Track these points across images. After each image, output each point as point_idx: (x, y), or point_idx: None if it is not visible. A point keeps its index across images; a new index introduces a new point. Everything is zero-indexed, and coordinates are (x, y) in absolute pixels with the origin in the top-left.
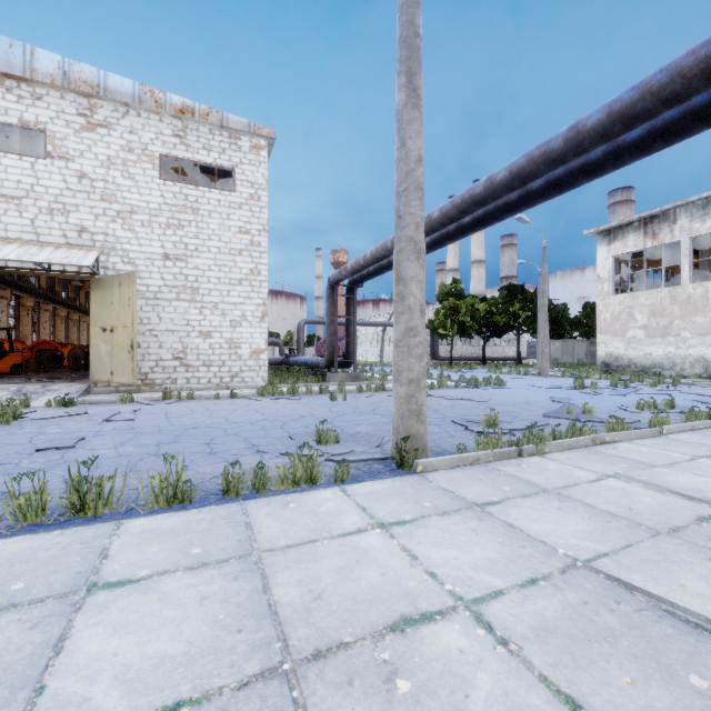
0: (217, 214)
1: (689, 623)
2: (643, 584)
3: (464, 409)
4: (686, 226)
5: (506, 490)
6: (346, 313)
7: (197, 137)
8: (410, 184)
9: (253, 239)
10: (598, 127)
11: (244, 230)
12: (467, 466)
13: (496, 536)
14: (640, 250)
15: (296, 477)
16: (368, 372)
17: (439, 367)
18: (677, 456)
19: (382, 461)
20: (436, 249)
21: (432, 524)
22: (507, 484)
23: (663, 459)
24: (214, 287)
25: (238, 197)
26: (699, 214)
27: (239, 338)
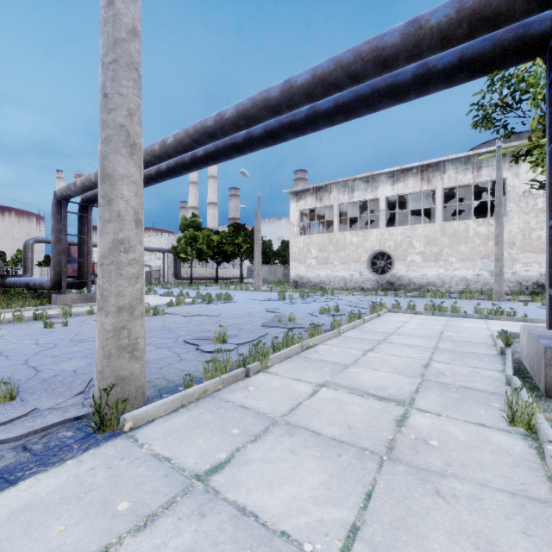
0: None
1: None
2: None
3: (198, 325)
4: (336, 196)
5: (235, 434)
6: (78, 232)
7: None
8: (120, 57)
9: None
10: (305, 85)
11: None
12: (193, 402)
13: (222, 551)
14: (314, 208)
15: None
16: None
17: (181, 285)
18: (355, 352)
19: (77, 421)
20: (172, 177)
21: None
22: (236, 423)
23: (349, 357)
24: None
25: None
26: (342, 190)
27: None
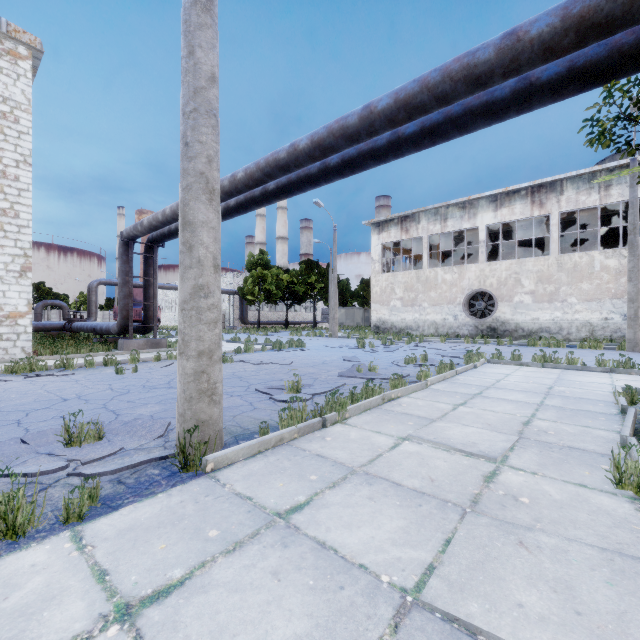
0: None
1: None
2: (487, 622)
3: (269, 373)
4: (425, 226)
5: (313, 480)
6: (144, 274)
7: None
8: (200, 105)
9: (7, 170)
10: (387, 110)
11: None
12: (269, 449)
13: (305, 575)
14: (398, 241)
15: None
16: (174, 337)
17: (248, 330)
18: (444, 406)
19: (161, 461)
20: (241, 213)
21: (215, 579)
22: (313, 471)
23: (436, 411)
24: None
25: None
26: (433, 219)
27: None
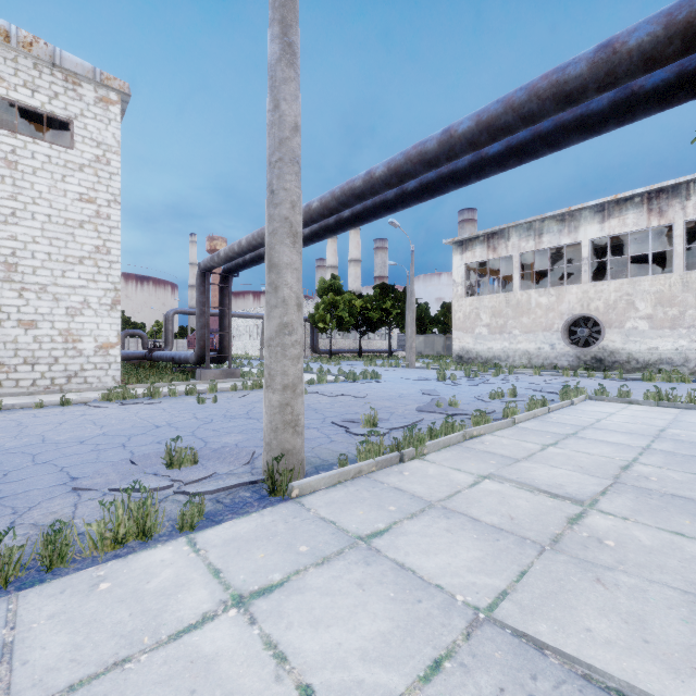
0: (46, 173)
1: (610, 693)
2: (554, 639)
3: (344, 406)
4: (516, 243)
5: (391, 510)
6: (219, 304)
7: (14, 69)
8: (285, 155)
9: (100, 210)
10: (468, 134)
11: (87, 198)
12: (348, 480)
13: (386, 588)
14: (484, 260)
15: (118, 533)
16: (246, 367)
17: (319, 360)
18: (531, 446)
19: (251, 485)
20: (315, 241)
21: (309, 584)
22: (392, 502)
23: (522, 451)
24: (42, 264)
25: (78, 156)
26: (525, 235)
27: (79, 329)
